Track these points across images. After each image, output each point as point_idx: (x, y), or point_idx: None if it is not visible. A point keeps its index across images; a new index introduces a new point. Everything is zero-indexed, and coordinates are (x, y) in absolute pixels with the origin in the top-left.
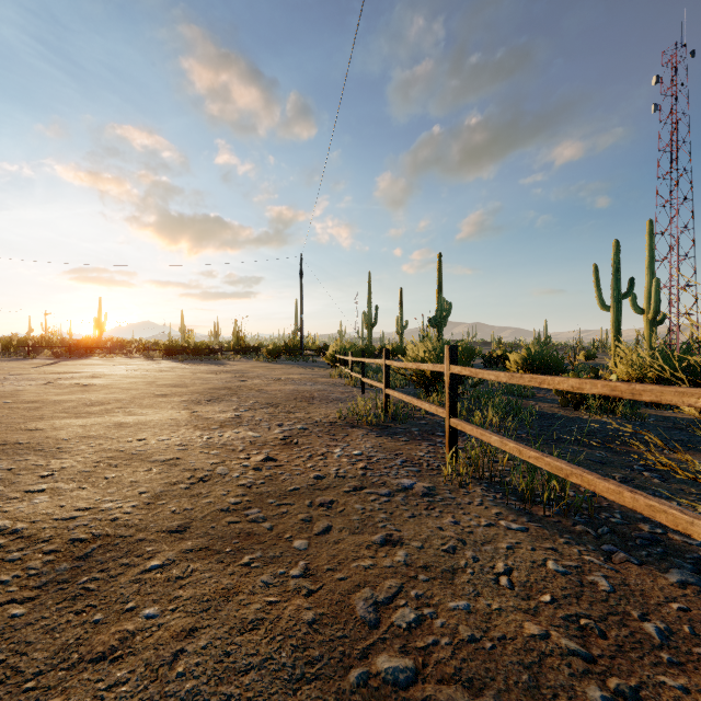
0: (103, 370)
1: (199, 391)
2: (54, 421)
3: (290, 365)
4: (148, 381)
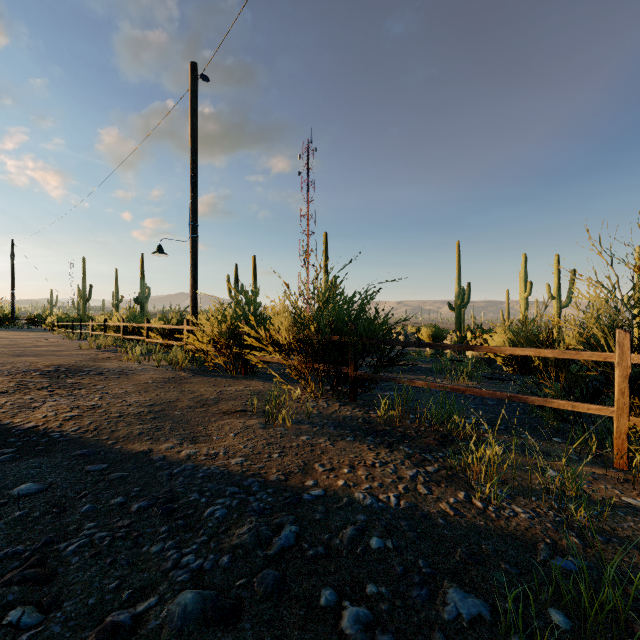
0: None
1: None
2: None
3: (8, 330)
4: None
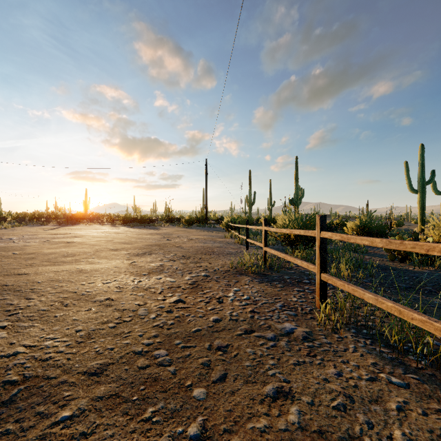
0: (83, 233)
1: (139, 247)
2: (38, 267)
3: (199, 229)
4: (108, 240)
